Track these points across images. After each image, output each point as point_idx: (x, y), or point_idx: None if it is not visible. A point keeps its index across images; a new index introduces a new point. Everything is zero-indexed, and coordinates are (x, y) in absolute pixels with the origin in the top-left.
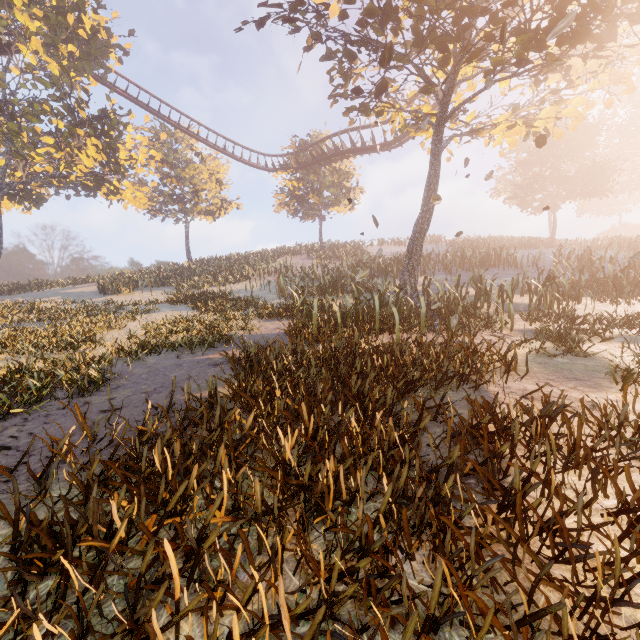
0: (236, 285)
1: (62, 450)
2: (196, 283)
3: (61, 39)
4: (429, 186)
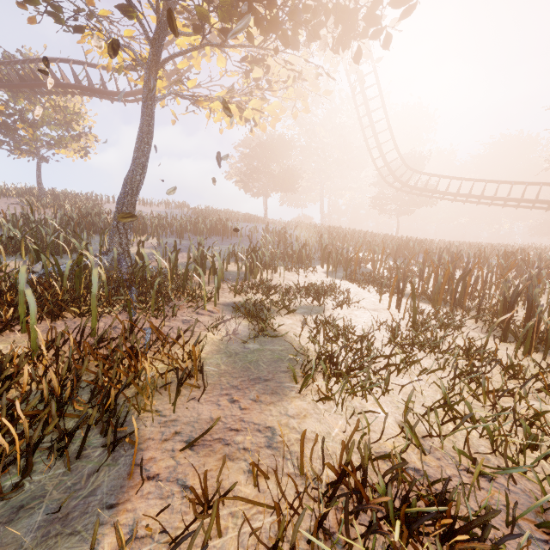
0: None
1: None
2: None
3: None
4: (141, 136)
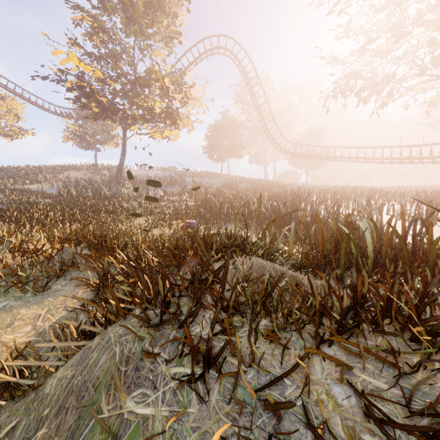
0: (32, 186)
1: None
2: (1, 183)
3: None
4: (122, 152)
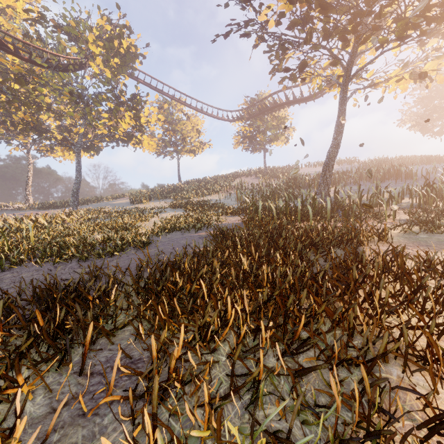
0: (209, 197)
1: (142, 266)
2: (185, 196)
3: (111, 56)
4: (338, 126)
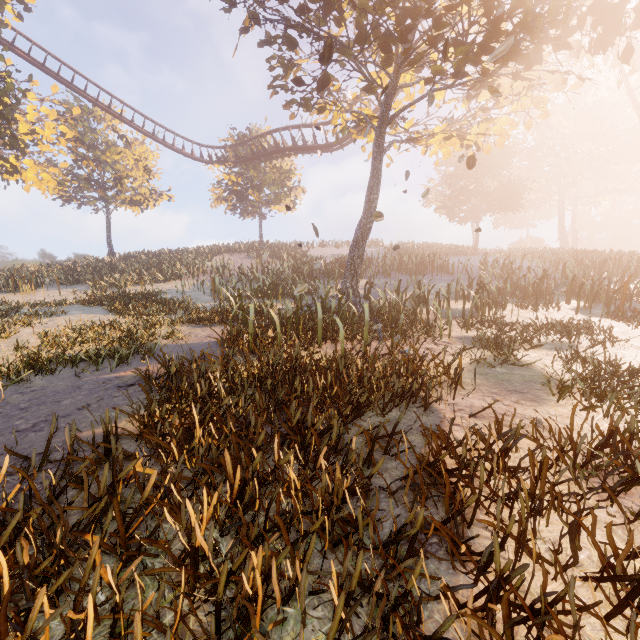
0: (166, 284)
1: None
2: (117, 281)
3: None
4: (371, 189)
